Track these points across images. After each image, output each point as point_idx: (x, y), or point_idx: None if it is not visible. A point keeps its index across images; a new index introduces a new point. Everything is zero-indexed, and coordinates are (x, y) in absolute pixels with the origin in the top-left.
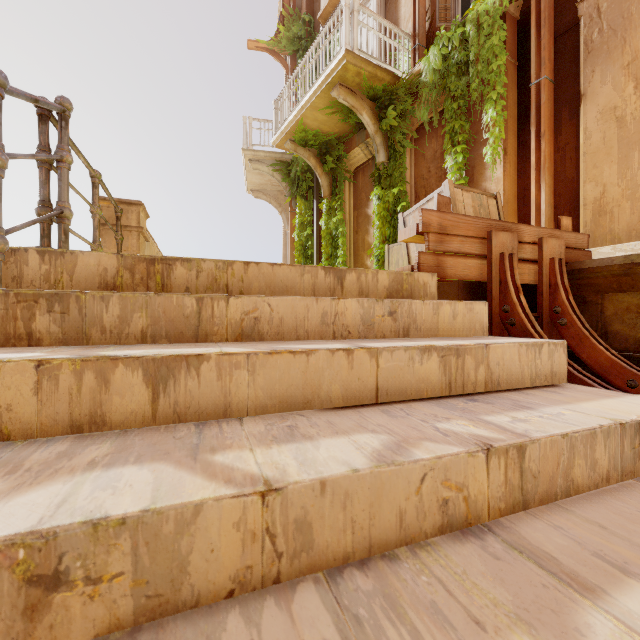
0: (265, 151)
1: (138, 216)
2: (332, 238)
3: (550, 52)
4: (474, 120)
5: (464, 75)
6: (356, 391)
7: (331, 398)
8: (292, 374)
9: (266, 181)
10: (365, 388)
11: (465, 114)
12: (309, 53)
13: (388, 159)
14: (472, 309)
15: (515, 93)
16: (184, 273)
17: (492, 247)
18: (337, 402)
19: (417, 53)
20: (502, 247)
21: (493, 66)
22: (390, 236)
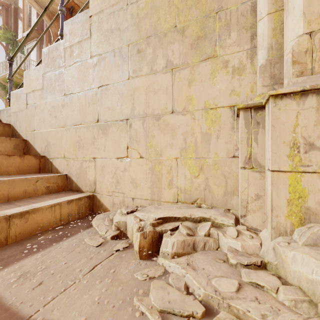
0: None
1: None
2: None
3: None
4: None
5: None
6: None
7: None
8: None
9: None
10: None
11: None
12: None
13: None
14: None
15: None
16: None
17: None
18: None
19: None
20: None
21: None
22: None
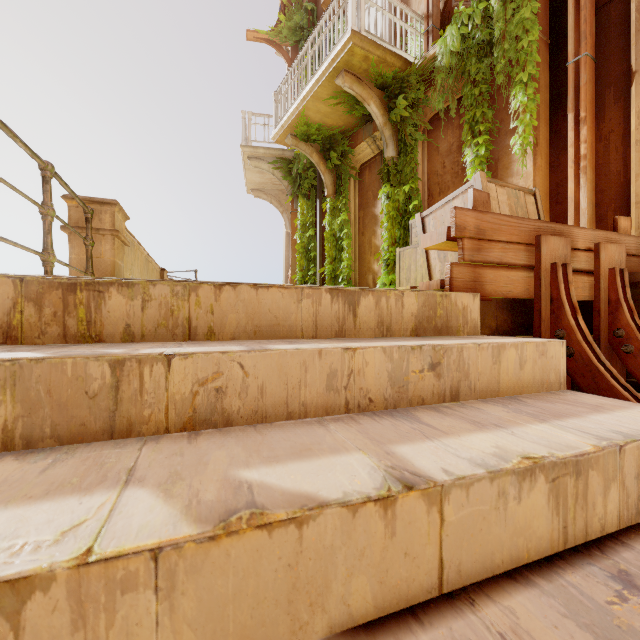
0: (265, 148)
1: (113, 217)
2: (336, 240)
3: (591, 25)
4: (498, 107)
5: (486, 56)
6: (401, 580)
7: (350, 607)
8: (265, 575)
9: (266, 180)
10: (418, 570)
11: (488, 101)
12: (311, 38)
13: (398, 154)
14: (545, 352)
15: (547, 75)
16: (122, 303)
17: (541, 256)
18: (363, 612)
19: (431, 36)
20: (553, 255)
21: (523, 43)
22: (400, 238)
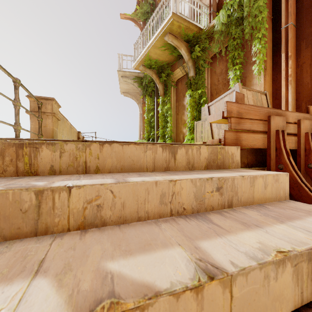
0: (129, 71)
1: (52, 106)
2: (164, 117)
3: (294, 9)
4: (246, 51)
5: (240, 25)
6: None
7: None
8: None
9: (130, 87)
10: None
11: (241, 47)
12: (152, 17)
13: (195, 74)
14: (278, 179)
15: (271, 34)
16: (49, 154)
17: (271, 126)
18: None
19: (212, 15)
20: (277, 126)
21: (259, 18)
22: (196, 116)
